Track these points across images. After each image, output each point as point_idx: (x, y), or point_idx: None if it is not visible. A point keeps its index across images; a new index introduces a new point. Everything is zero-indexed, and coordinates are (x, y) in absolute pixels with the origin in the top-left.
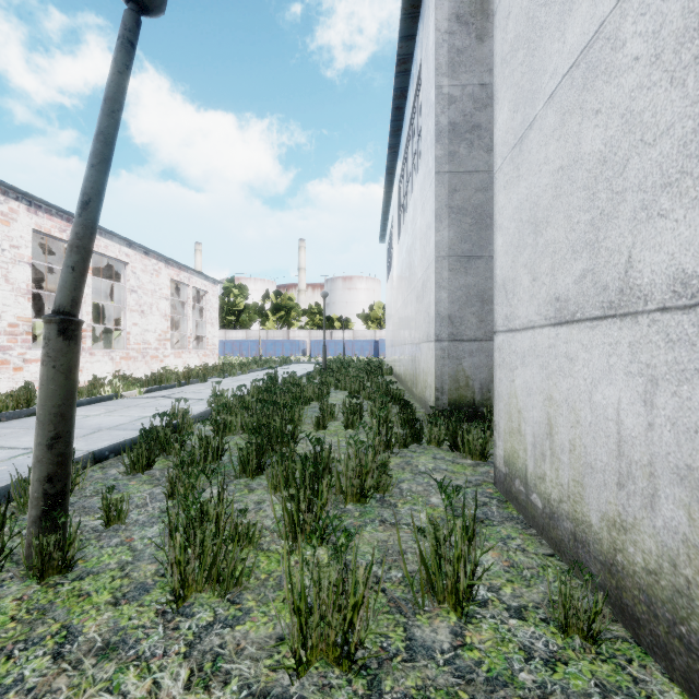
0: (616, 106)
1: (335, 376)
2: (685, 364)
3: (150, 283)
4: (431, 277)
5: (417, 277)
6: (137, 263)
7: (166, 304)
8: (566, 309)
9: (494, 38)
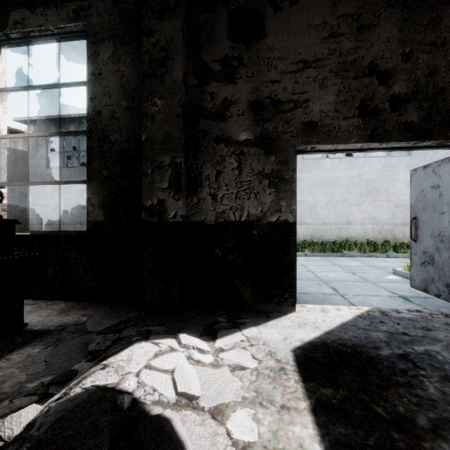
0: (48, 211)
1: None
2: (52, 227)
3: None
4: None
5: None
6: None
7: None
8: (42, 223)
9: (28, 187)
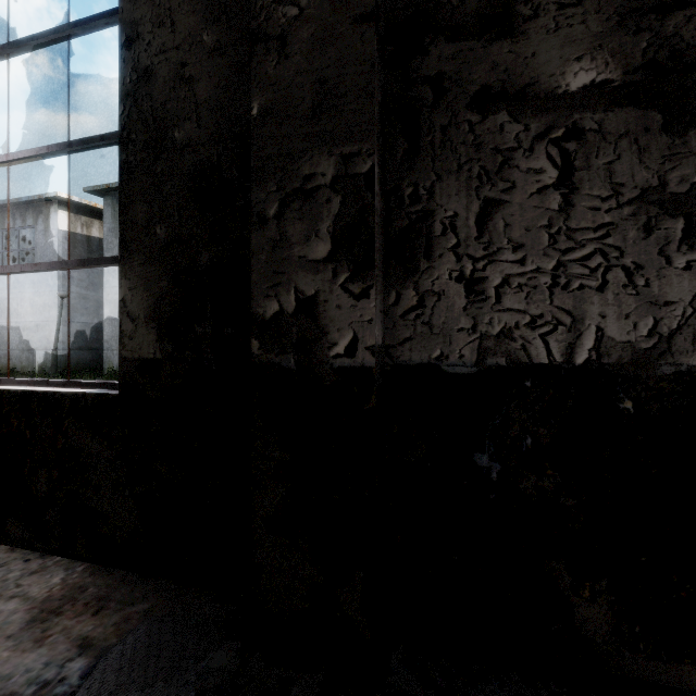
0: None
1: None
2: None
3: None
4: (53, 326)
5: (26, 319)
6: None
7: None
8: None
9: (104, 292)
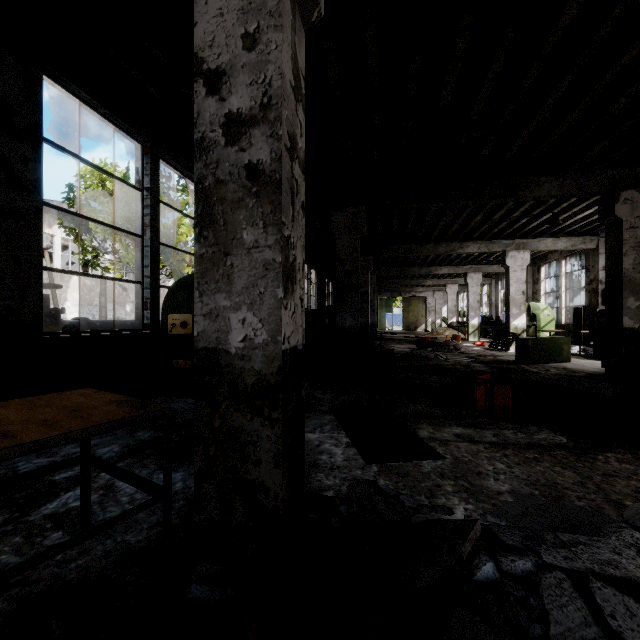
0: None
1: None
2: None
3: None
4: None
5: None
6: None
7: None
8: None
9: None
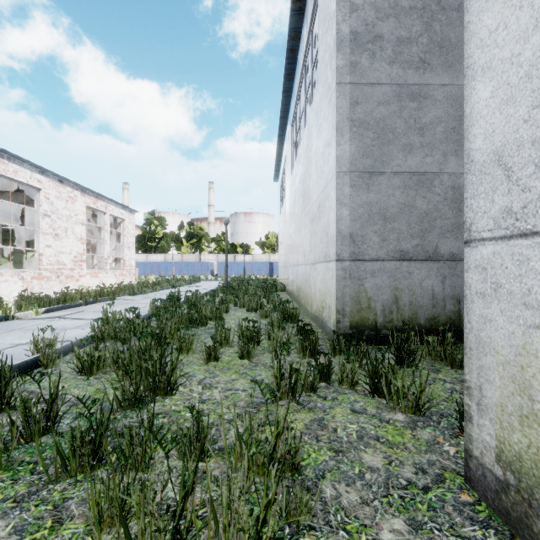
0: None
1: (236, 293)
2: None
3: (64, 209)
4: (331, 195)
5: (312, 200)
6: (50, 190)
7: (82, 228)
8: None
9: None
